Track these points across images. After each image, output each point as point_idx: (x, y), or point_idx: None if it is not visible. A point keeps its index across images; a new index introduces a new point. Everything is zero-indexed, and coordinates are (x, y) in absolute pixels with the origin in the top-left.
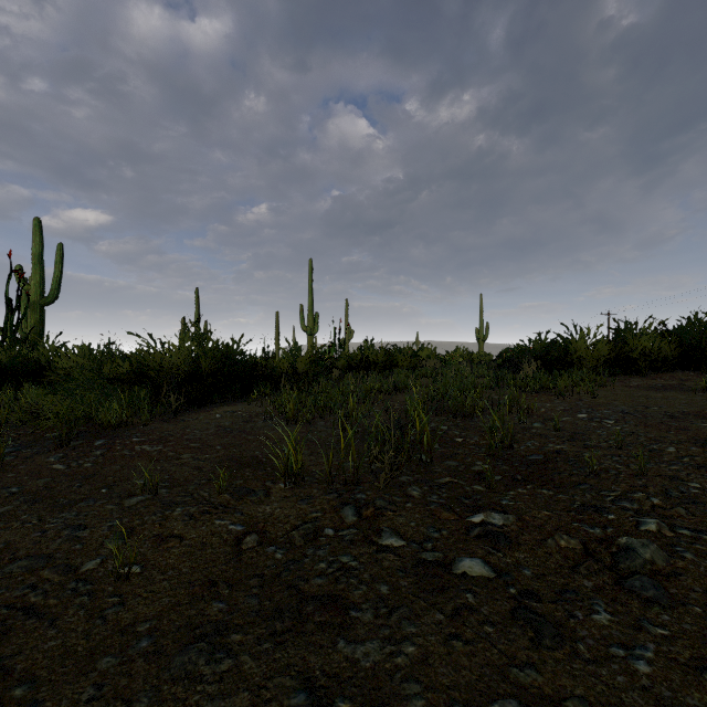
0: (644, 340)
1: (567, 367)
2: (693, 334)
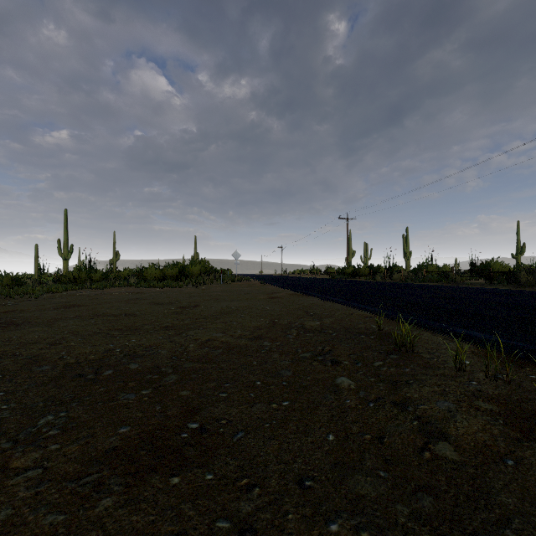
0: (174, 269)
1: (145, 279)
2: (185, 267)
